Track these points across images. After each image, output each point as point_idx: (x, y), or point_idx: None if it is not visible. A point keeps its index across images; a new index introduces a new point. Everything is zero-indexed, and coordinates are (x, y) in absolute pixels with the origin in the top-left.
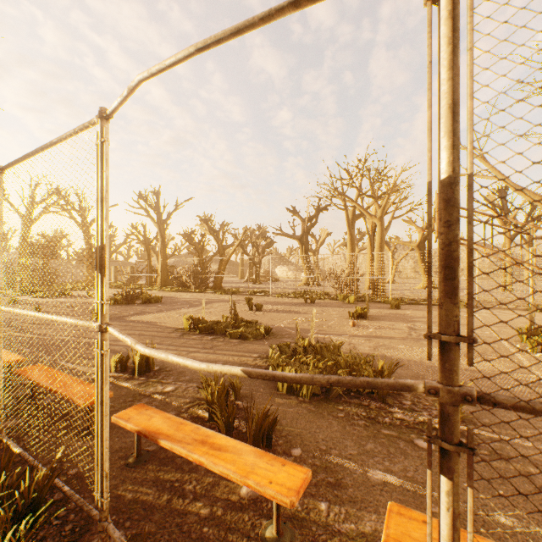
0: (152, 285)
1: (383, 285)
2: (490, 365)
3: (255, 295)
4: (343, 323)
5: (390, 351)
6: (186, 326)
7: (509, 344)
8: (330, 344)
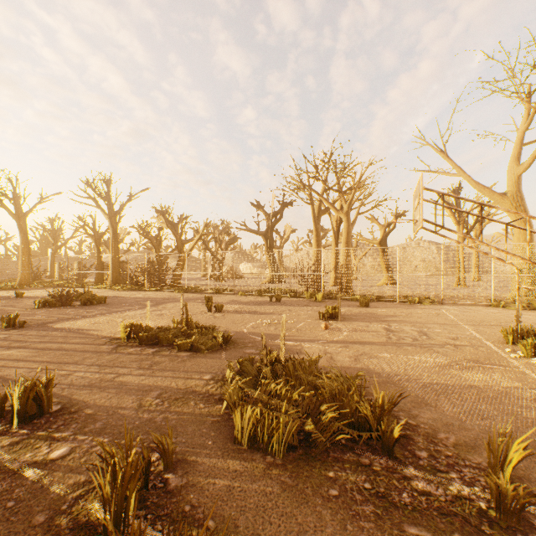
0: (101, 283)
1: (349, 282)
2: (493, 378)
3: (216, 294)
4: (314, 325)
5: (375, 363)
6: (124, 335)
7: (496, 347)
8: (306, 359)
